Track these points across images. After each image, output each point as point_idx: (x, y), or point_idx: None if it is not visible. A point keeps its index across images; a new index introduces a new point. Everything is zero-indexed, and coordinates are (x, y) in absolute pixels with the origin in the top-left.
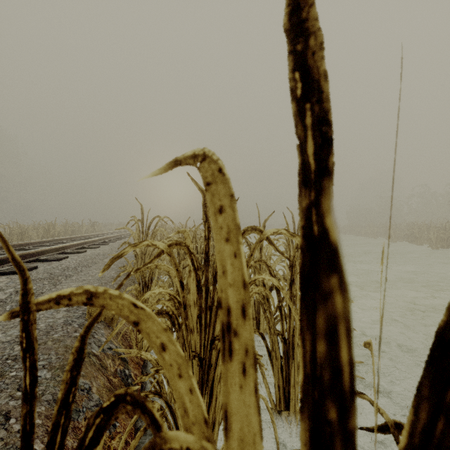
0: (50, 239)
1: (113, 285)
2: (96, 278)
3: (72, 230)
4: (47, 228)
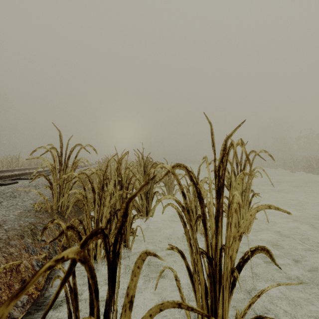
0: None
1: None
2: None
3: (36, 162)
4: (10, 161)
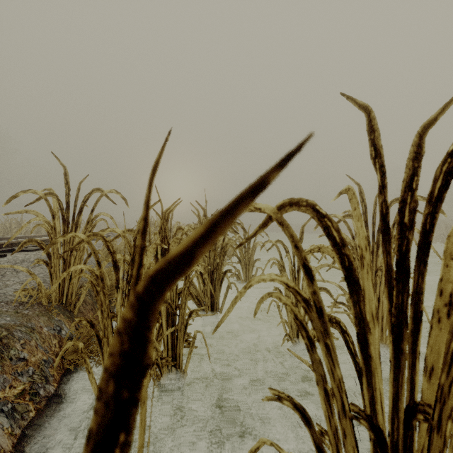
0: None
1: None
2: None
3: None
4: (8, 226)
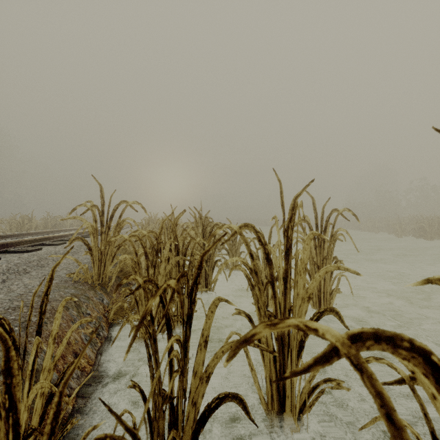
0: (11, 233)
1: (27, 311)
2: (11, 295)
3: (54, 224)
4: (21, 222)
